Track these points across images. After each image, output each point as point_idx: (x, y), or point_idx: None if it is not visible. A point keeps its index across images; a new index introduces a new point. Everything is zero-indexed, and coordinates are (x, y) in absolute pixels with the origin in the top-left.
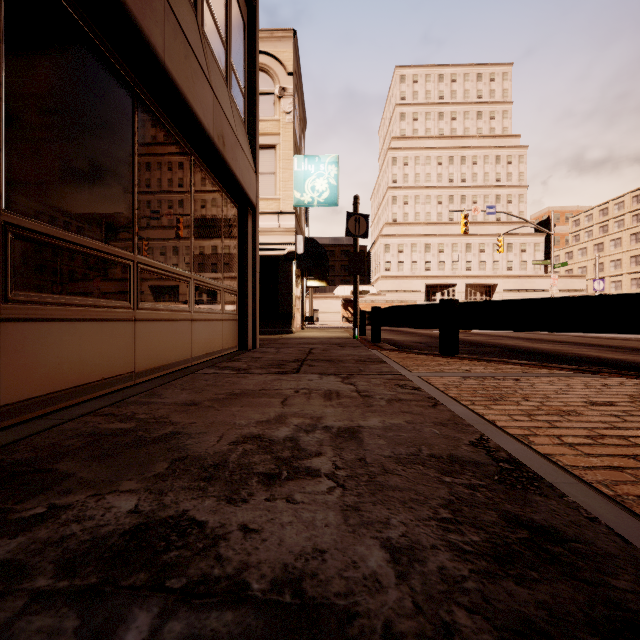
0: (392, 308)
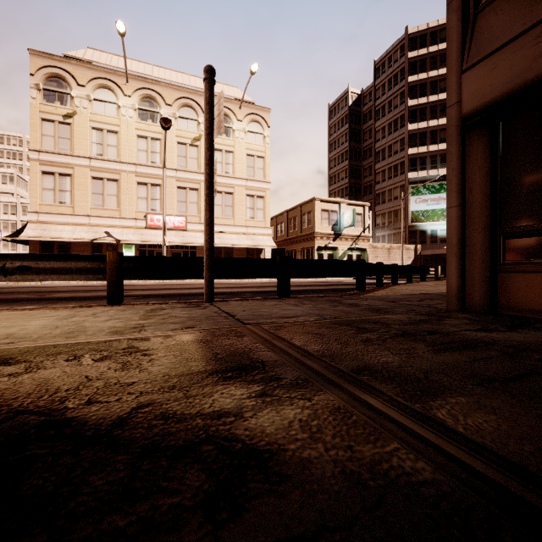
0: (328, 261)
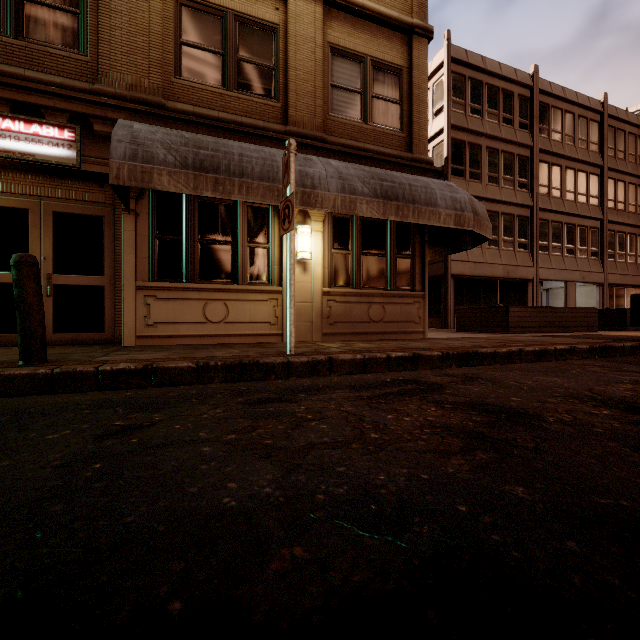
0: None
